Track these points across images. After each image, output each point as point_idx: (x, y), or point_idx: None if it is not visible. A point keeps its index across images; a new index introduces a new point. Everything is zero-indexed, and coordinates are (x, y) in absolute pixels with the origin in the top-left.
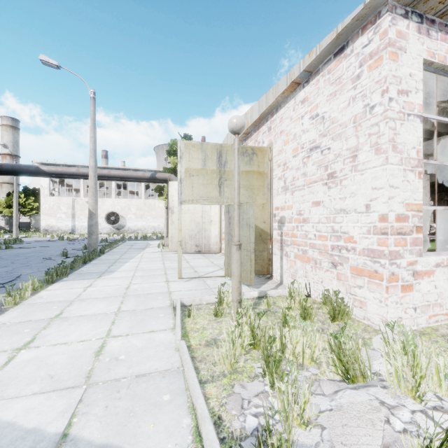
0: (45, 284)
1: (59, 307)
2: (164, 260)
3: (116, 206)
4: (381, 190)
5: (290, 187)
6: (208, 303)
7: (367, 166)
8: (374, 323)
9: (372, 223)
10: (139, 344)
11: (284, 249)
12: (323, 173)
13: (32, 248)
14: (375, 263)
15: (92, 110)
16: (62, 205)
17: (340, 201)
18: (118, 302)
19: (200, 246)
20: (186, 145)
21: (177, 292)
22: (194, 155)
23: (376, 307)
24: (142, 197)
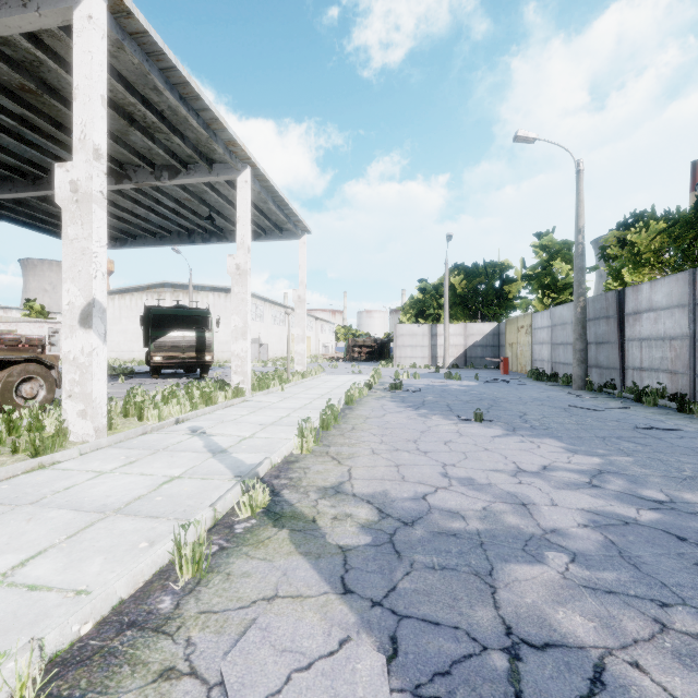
0: None
1: None
2: None
3: None
4: None
5: None
6: None
7: None
8: None
9: None
10: None
11: None
12: None
13: None
14: None
15: None
16: None
17: None
18: None
19: None
20: None
21: None
22: None
23: None
24: None
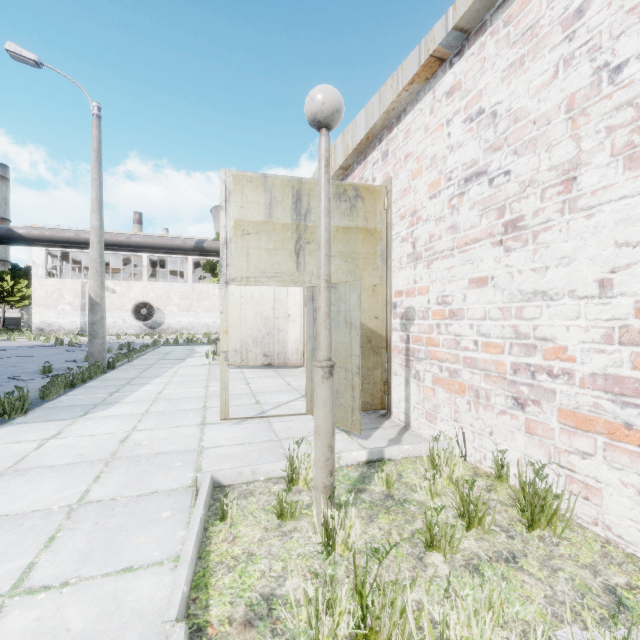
0: None
1: None
2: (209, 380)
3: (149, 294)
4: None
5: (424, 255)
6: (269, 478)
7: (604, 198)
8: (622, 538)
9: (618, 320)
10: (78, 623)
11: (413, 366)
12: (493, 222)
13: (4, 358)
14: (626, 407)
15: (94, 135)
16: (66, 291)
17: (534, 275)
18: (90, 478)
19: (271, 355)
20: (236, 179)
21: (214, 449)
22: (250, 196)
23: (628, 504)
24: (189, 279)
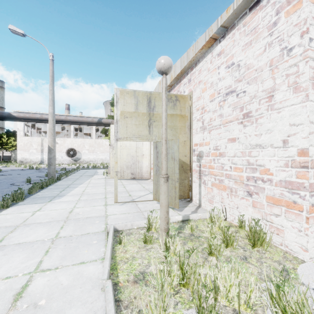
0: (1, 208)
1: (2, 233)
2: (106, 185)
3: (74, 144)
4: (301, 125)
5: (207, 127)
6: (138, 227)
7: (285, 105)
8: (292, 250)
9: (290, 157)
10: (65, 282)
11: (202, 178)
12: (238, 113)
13: (6, 175)
14: (293, 194)
15: (50, 69)
16: (34, 143)
17: (256, 137)
18: (58, 227)
19: (135, 174)
20: (121, 92)
21: (112, 215)
22: (128, 100)
23: (294, 235)
24: (93, 137)
